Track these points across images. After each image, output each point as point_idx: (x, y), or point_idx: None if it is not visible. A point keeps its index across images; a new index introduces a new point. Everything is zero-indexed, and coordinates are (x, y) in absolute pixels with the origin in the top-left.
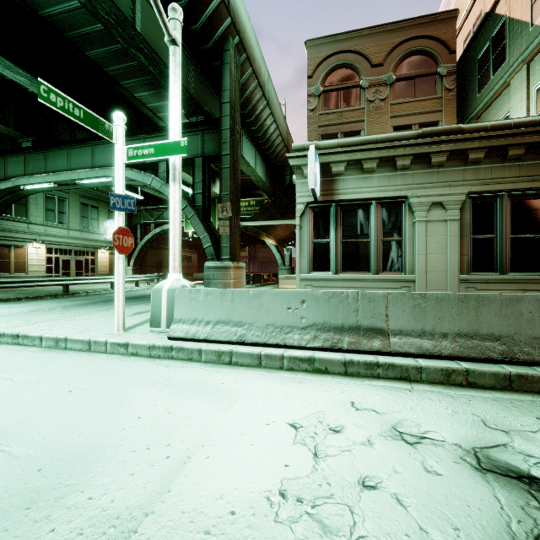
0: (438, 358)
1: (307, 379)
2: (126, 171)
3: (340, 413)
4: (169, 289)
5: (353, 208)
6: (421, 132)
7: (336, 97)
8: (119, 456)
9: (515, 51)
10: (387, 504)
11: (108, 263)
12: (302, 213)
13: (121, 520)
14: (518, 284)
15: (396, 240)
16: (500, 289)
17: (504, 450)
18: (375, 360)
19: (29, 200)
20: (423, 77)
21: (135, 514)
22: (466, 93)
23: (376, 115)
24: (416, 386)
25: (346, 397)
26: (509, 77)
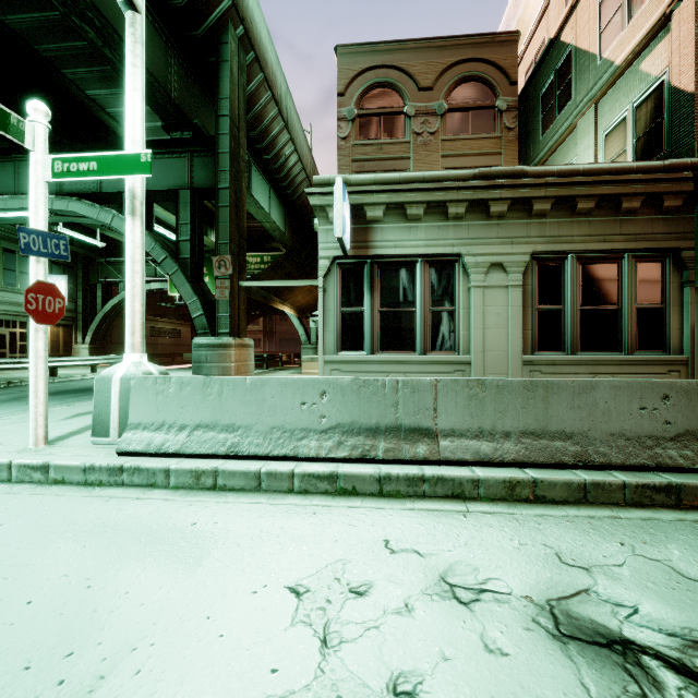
0: (499, 465)
1: (325, 507)
2: (72, 203)
3: (368, 561)
4: (122, 378)
5: (394, 267)
6: (478, 173)
7: (374, 124)
8: None
9: (582, 88)
10: None
11: (49, 339)
12: (327, 272)
13: None
14: (588, 366)
15: (448, 310)
16: (568, 373)
17: (586, 599)
18: (420, 473)
19: None
20: (480, 110)
21: None
22: (528, 134)
23: (425, 152)
24: (472, 505)
25: (378, 533)
26: (575, 118)
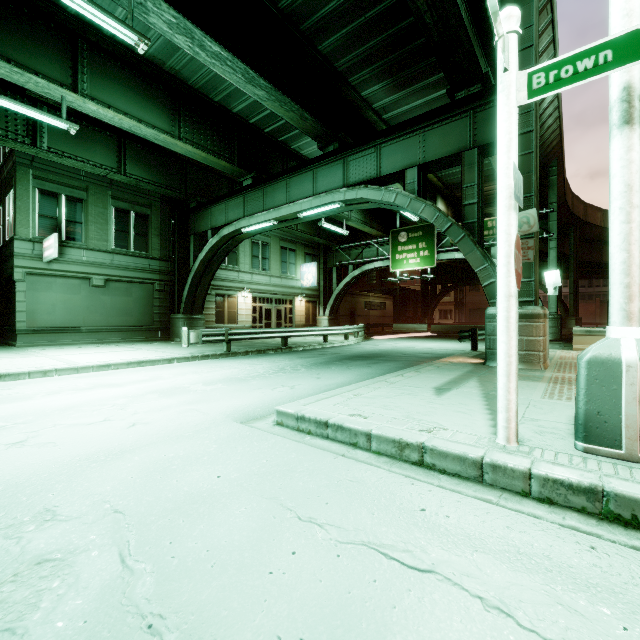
0: None
1: None
2: (360, 191)
3: None
4: None
5: None
6: None
7: None
8: None
9: None
10: None
11: (304, 312)
12: None
13: None
14: None
15: None
16: None
17: None
18: None
19: (239, 247)
20: None
21: None
22: None
23: None
24: None
25: None
26: None
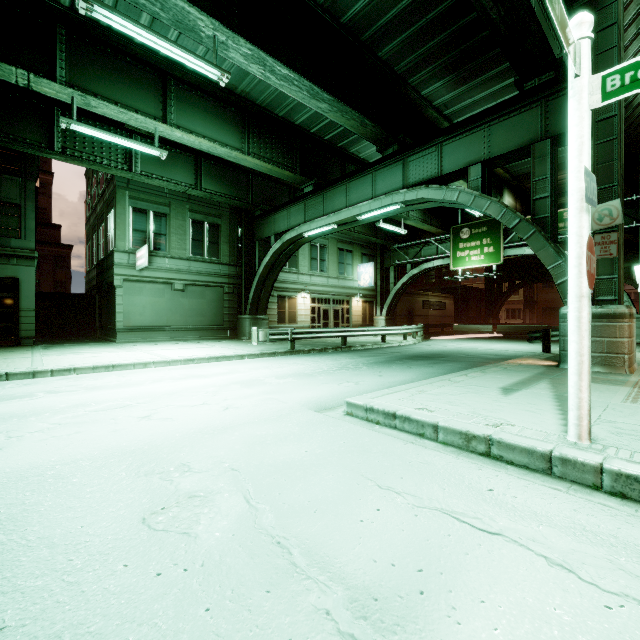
0: None
1: None
2: (420, 191)
3: None
4: None
5: None
6: None
7: None
8: None
9: None
10: None
11: (361, 312)
12: None
13: None
14: None
15: None
16: None
17: None
18: None
19: (299, 250)
20: None
21: None
22: None
23: None
24: None
25: None
26: None
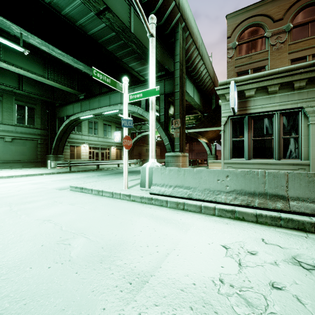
0: None
1: (231, 222)
2: None
3: (254, 244)
4: (149, 168)
5: (260, 118)
6: (314, 62)
7: (247, 47)
8: (134, 247)
9: None
10: (290, 299)
11: (115, 154)
12: (225, 123)
13: (140, 275)
14: None
15: (294, 137)
16: None
17: None
18: (278, 215)
19: (82, 124)
20: None
21: (146, 274)
22: None
23: (277, 53)
24: (310, 235)
25: (258, 235)
26: None
